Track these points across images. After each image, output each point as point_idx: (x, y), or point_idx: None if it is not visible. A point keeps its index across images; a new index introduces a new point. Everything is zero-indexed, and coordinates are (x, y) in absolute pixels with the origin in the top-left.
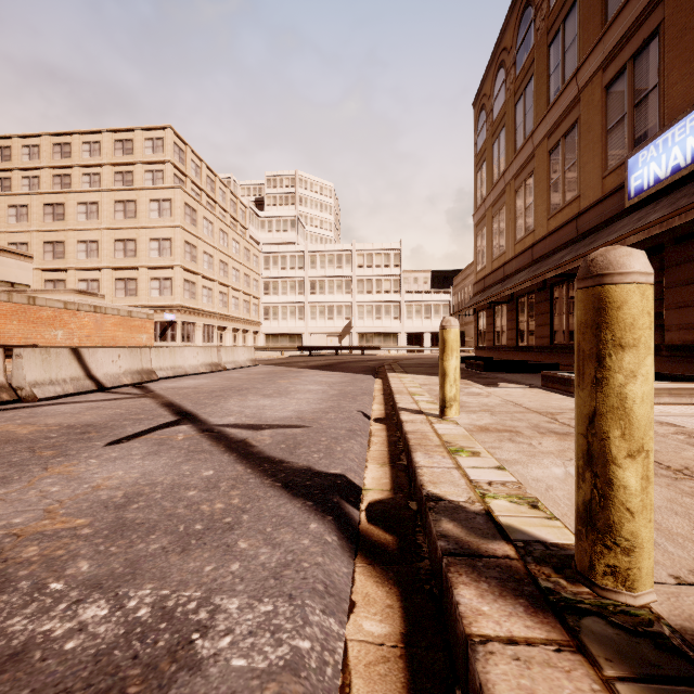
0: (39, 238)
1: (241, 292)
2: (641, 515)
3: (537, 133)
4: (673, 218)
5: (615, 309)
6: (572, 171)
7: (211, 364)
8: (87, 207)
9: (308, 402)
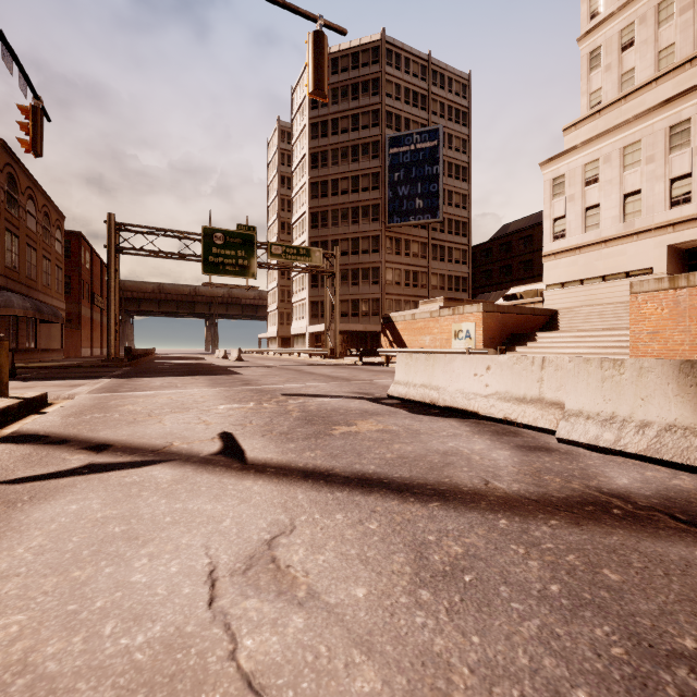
0: None
1: None
2: None
3: None
4: None
5: None
6: None
7: None
8: None
9: None
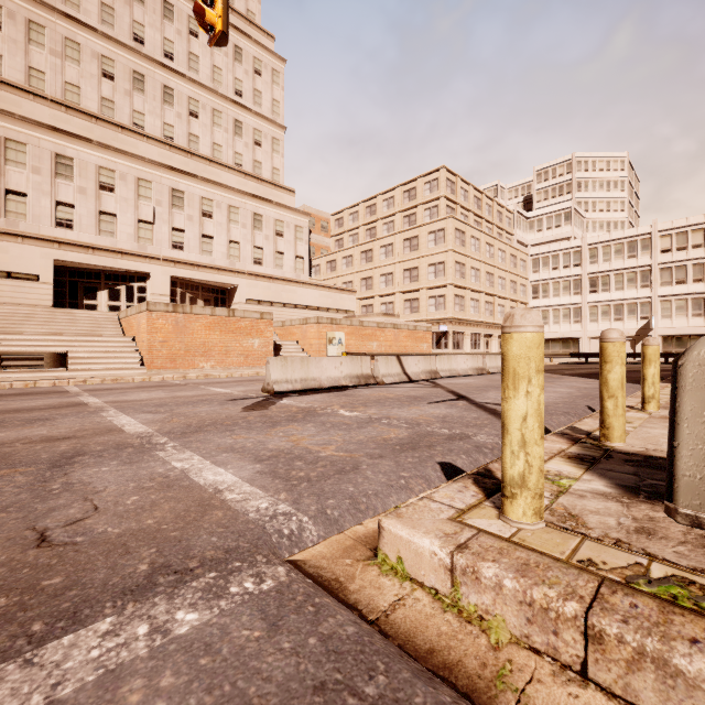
0: (358, 276)
1: (506, 299)
2: (613, 417)
3: None
4: None
5: (604, 350)
6: None
7: (477, 369)
8: (386, 249)
9: (547, 398)
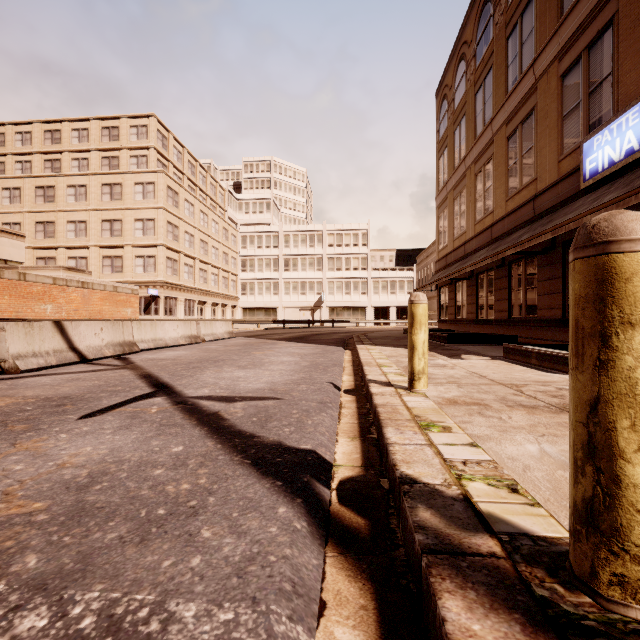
0: (31, 218)
1: (220, 269)
2: None
3: (496, 121)
4: (630, 197)
5: (623, 281)
6: (529, 156)
7: (191, 337)
8: (76, 190)
9: (281, 374)
